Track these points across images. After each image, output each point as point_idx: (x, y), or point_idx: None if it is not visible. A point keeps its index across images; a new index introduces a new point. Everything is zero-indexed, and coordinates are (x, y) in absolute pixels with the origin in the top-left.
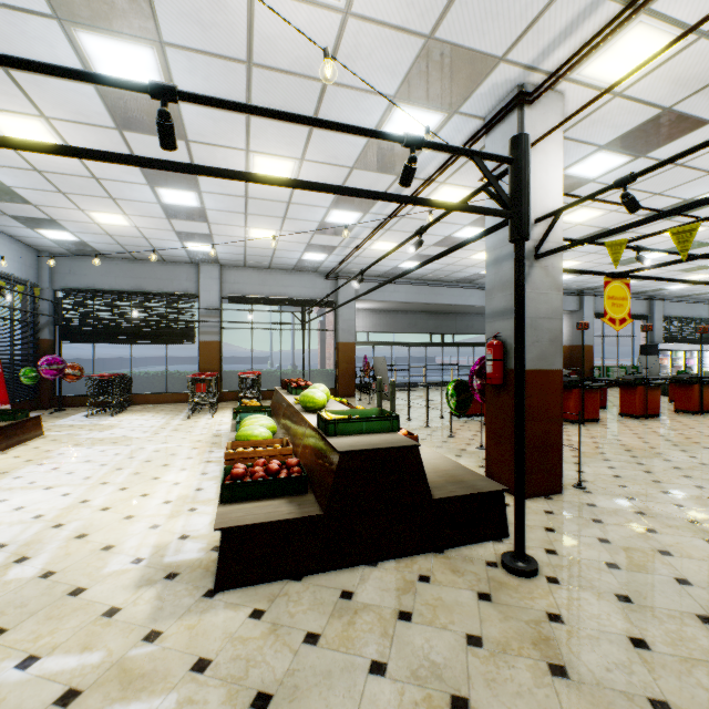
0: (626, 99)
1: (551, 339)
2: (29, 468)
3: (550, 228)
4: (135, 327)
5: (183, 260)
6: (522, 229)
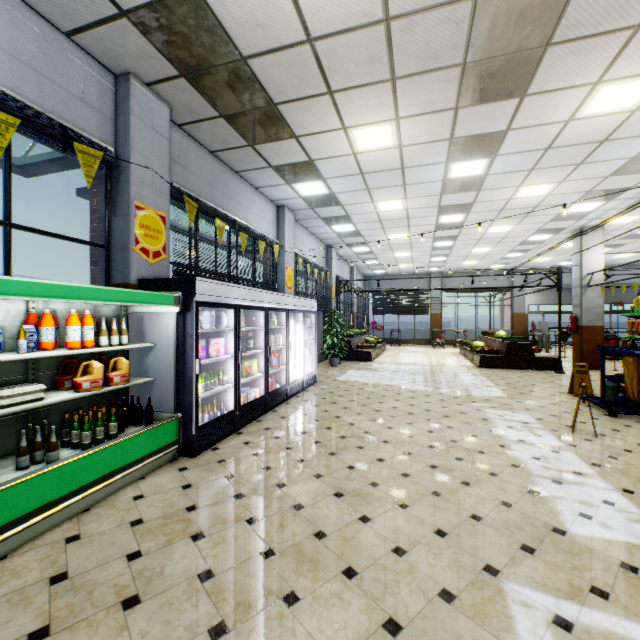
0: (636, 222)
1: (596, 315)
2: (401, 354)
3: (590, 278)
4: (401, 307)
5: (422, 273)
6: (559, 290)
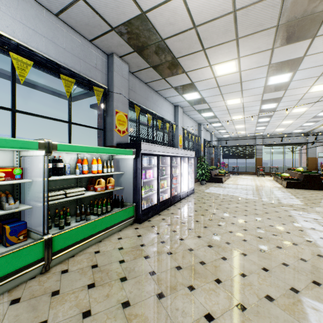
0: None
1: None
2: (238, 180)
3: None
4: (238, 154)
5: (251, 136)
6: None
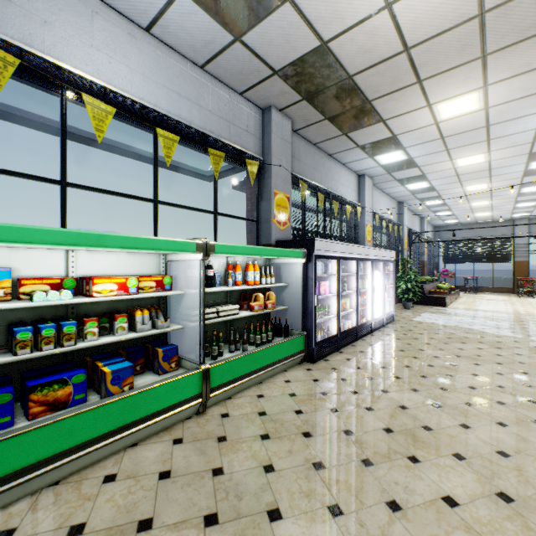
0: None
1: None
2: (478, 302)
3: None
4: (476, 255)
5: (503, 220)
6: None
